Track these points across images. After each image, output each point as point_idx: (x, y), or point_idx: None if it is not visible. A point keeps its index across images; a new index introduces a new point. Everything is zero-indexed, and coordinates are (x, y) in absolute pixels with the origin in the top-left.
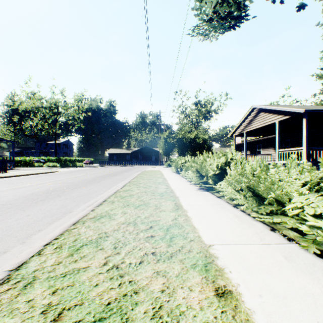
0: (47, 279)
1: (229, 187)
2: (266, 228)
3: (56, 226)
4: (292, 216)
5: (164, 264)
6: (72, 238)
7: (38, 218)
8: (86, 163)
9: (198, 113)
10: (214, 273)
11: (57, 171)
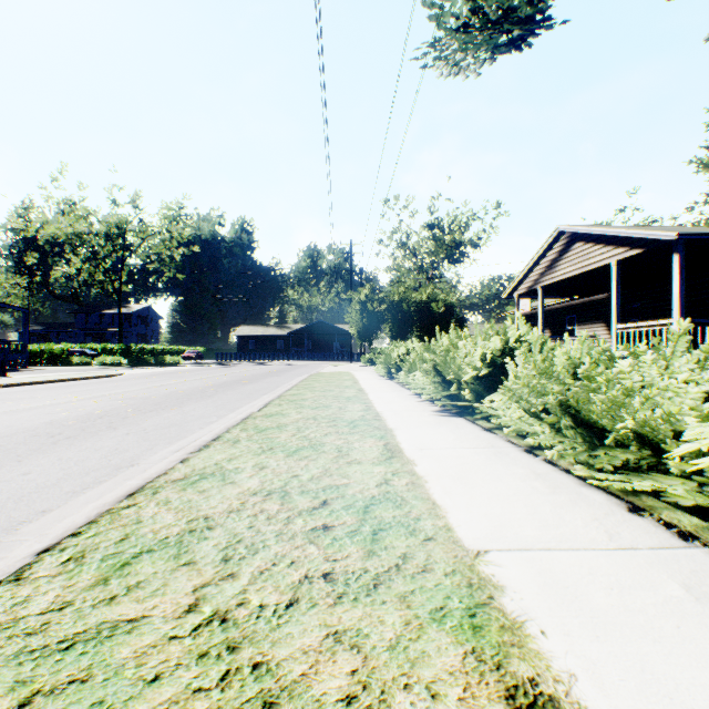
0: (15, 658)
1: (514, 407)
2: (616, 506)
3: (88, 501)
4: (680, 476)
5: (357, 608)
6: (118, 534)
7: (49, 479)
8: (188, 358)
9: (435, 248)
10: (497, 637)
11: (120, 374)
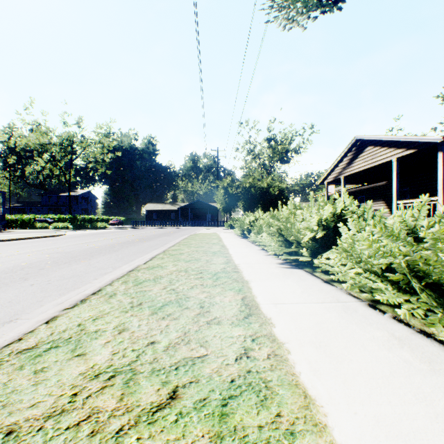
0: None
1: (348, 263)
2: None
3: None
4: None
5: None
6: None
7: None
8: (113, 224)
9: (272, 153)
10: None
11: (62, 234)
